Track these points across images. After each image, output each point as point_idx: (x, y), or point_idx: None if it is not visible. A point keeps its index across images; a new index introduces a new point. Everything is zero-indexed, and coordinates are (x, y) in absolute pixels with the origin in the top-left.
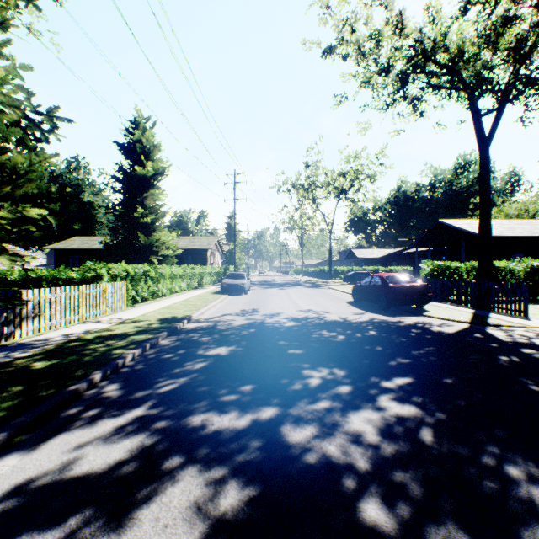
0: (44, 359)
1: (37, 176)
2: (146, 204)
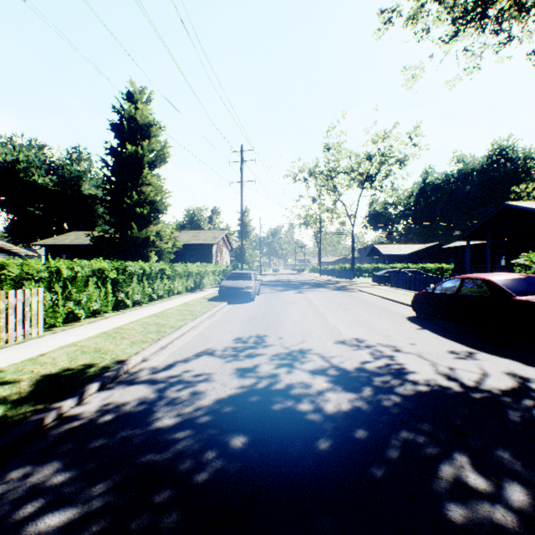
0: None
1: None
2: (141, 192)
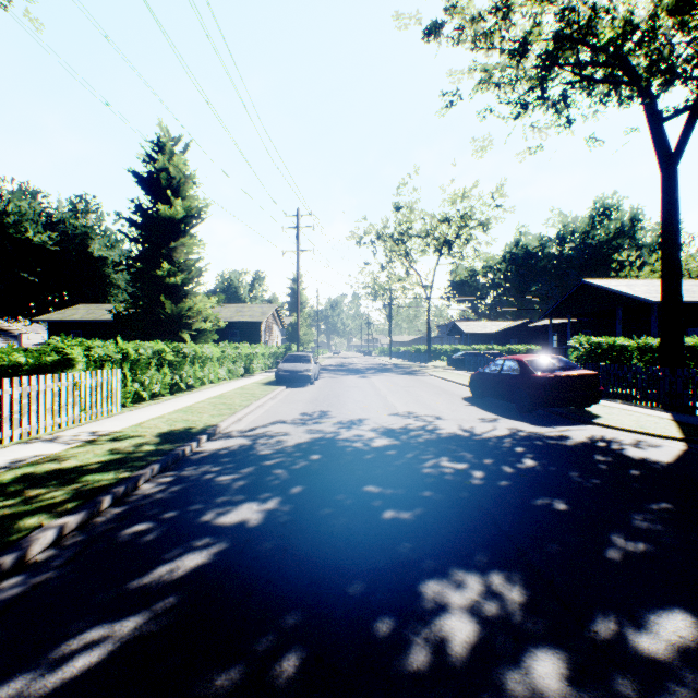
0: None
1: None
2: (174, 258)
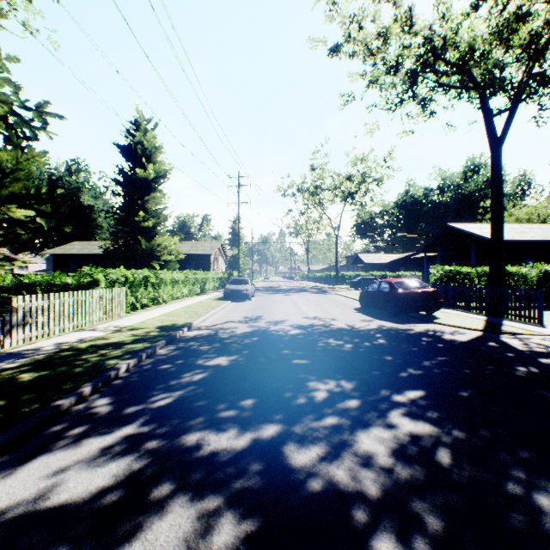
0: (32, 370)
1: (24, 175)
2: (147, 207)
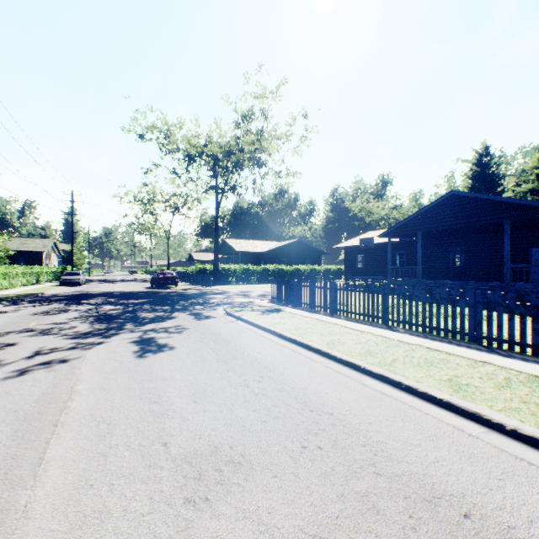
0: None
1: None
2: None
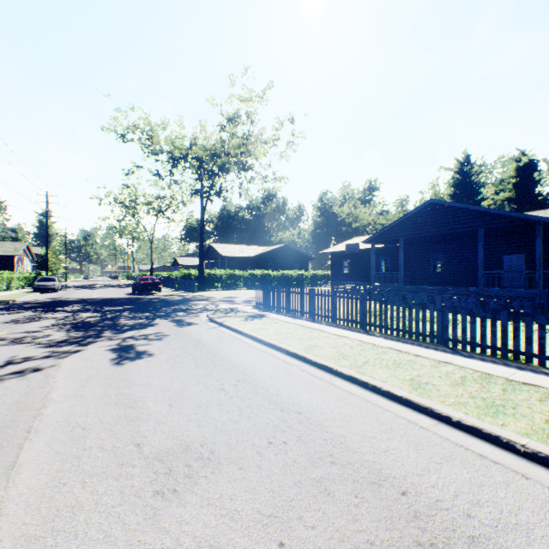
0: None
1: None
2: None
